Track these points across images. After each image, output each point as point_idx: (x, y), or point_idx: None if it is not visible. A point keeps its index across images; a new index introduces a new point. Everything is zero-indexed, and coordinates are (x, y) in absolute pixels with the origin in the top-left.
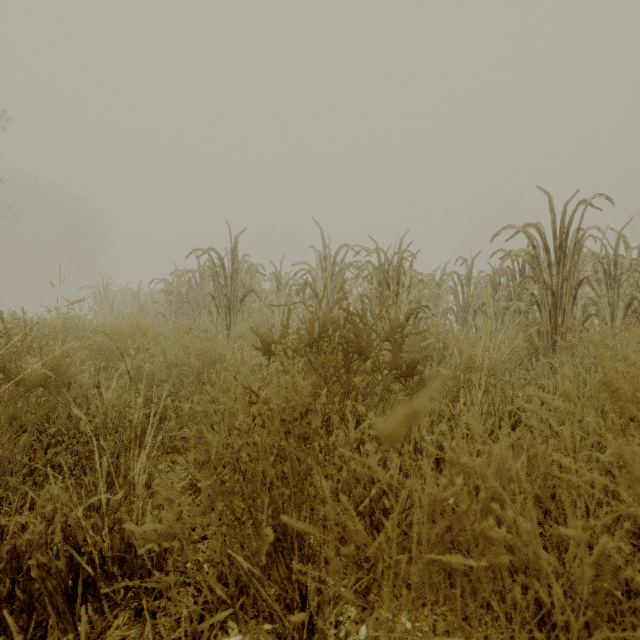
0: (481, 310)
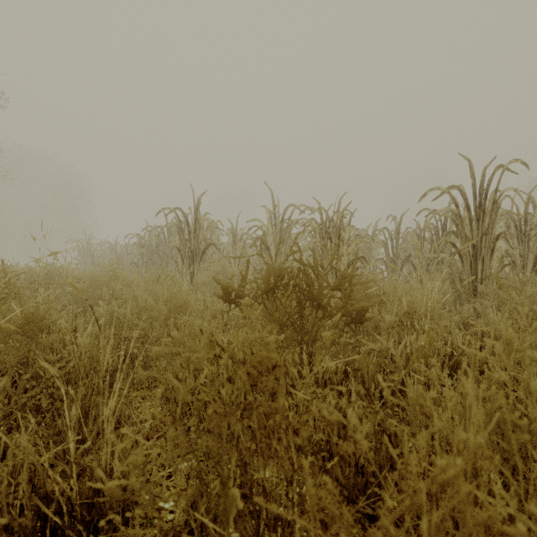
0: (408, 260)
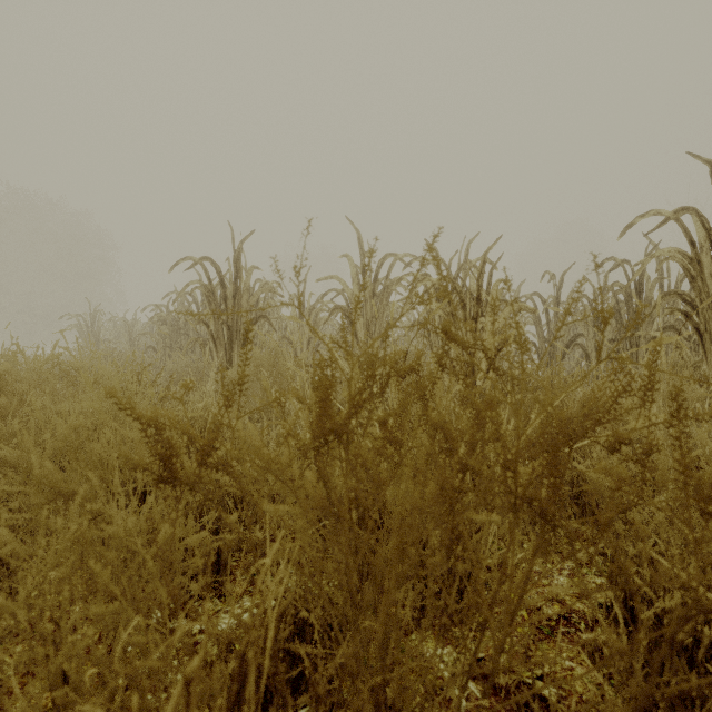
0: (577, 343)
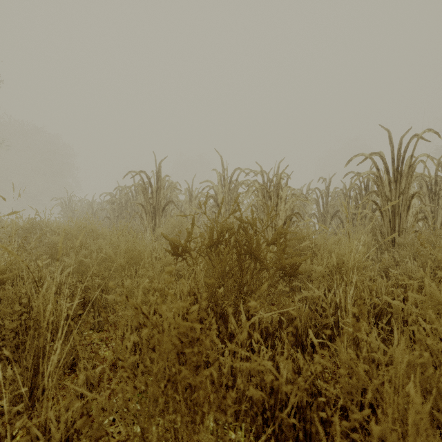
0: (336, 215)
